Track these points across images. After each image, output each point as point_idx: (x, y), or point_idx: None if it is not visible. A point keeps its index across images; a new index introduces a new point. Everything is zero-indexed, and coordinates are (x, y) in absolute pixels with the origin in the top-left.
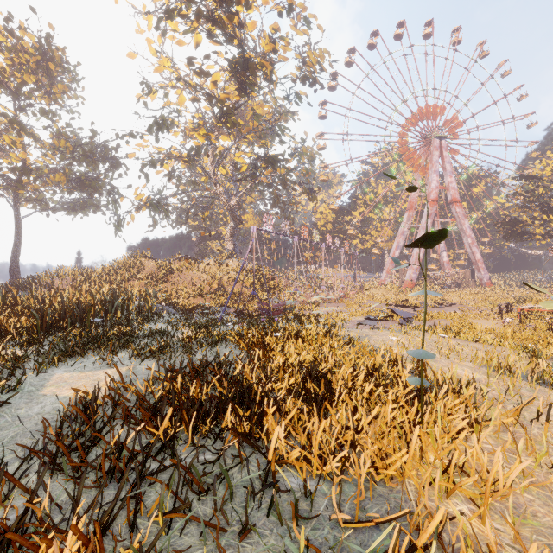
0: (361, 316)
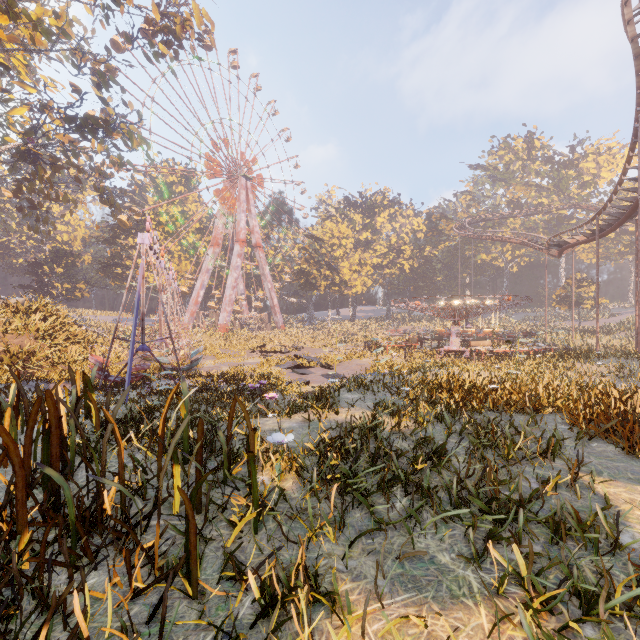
0: (273, 367)
